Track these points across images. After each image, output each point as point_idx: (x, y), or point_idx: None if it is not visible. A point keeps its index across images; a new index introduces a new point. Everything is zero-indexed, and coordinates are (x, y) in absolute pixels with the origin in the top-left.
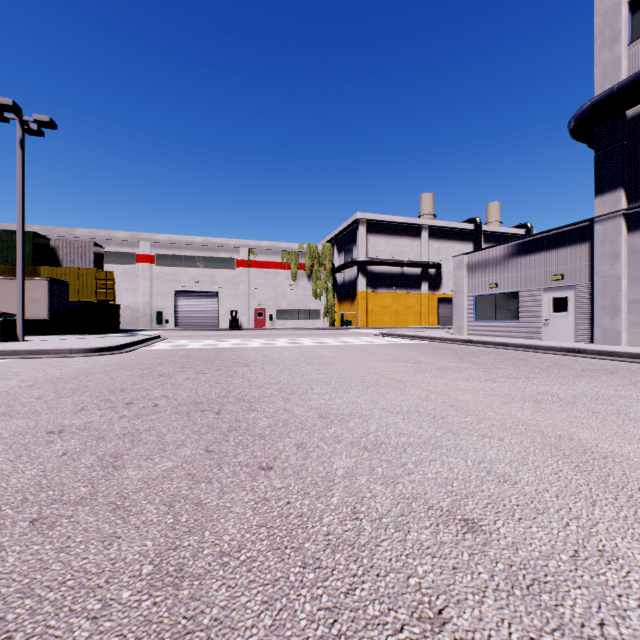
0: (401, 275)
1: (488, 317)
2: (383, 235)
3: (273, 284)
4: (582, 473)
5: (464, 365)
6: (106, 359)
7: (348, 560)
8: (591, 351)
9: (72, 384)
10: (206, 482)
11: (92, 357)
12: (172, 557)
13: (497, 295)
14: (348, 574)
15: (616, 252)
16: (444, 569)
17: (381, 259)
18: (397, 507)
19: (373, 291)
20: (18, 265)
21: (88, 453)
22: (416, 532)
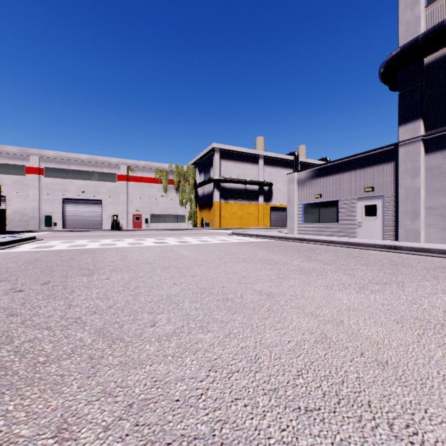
0: (245, 190)
1: (314, 220)
2: (232, 161)
3: (148, 195)
4: None
5: (318, 265)
6: None
7: None
8: (406, 248)
9: None
10: None
11: None
12: None
13: (321, 203)
14: None
15: (416, 169)
16: None
17: (231, 178)
18: None
19: (225, 201)
20: None
21: None
22: None
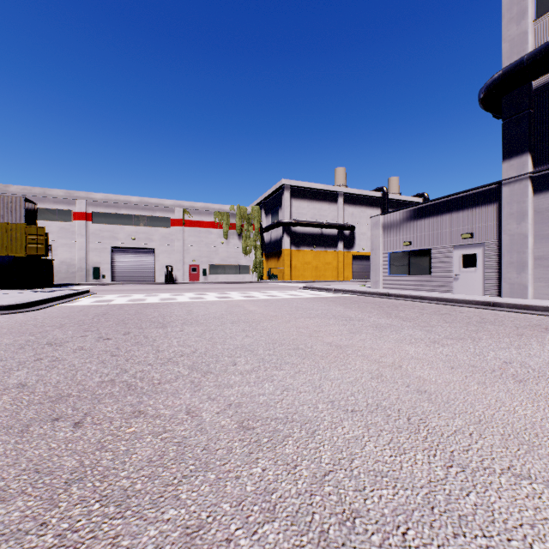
0: (321, 235)
1: (402, 272)
2: (305, 200)
3: (206, 242)
4: None
5: (397, 322)
6: (3, 319)
7: None
8: (507, 305)
9: None
10: None
11: None
12: None
13: (410, 252)
14: None
15: (523, 212)
16: None
17: (303, 221)
18: None
19: (296, 249)
20: None
21: None
22: None
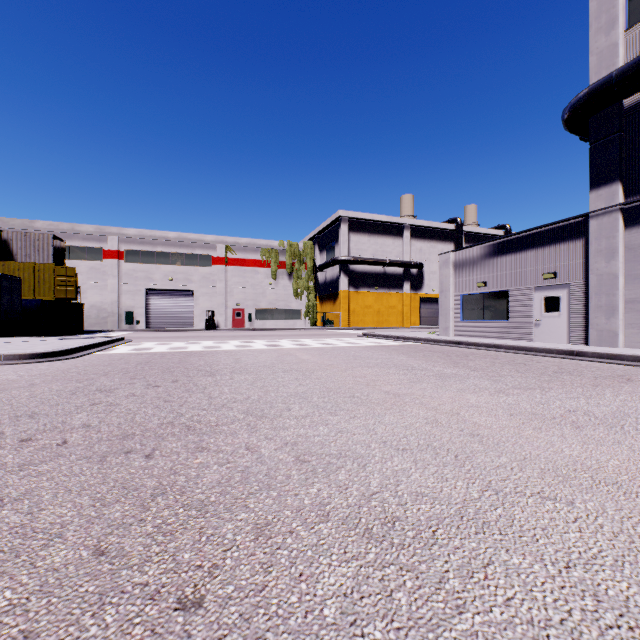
0: (383, 274)
1: (476, 317)
2: (365, 234)
3: (252, 283)
4: None
5: (463, 371)
6: (44, 367)
7: None
8: (592, 354)
9: None
10: None
11: (28, 364)
12: None
13: (485, 294)
14: None
15: (613, 249)
16: None
17: (363, 258)
18: None
19: (355, 291)
20: None
21: None
22: None
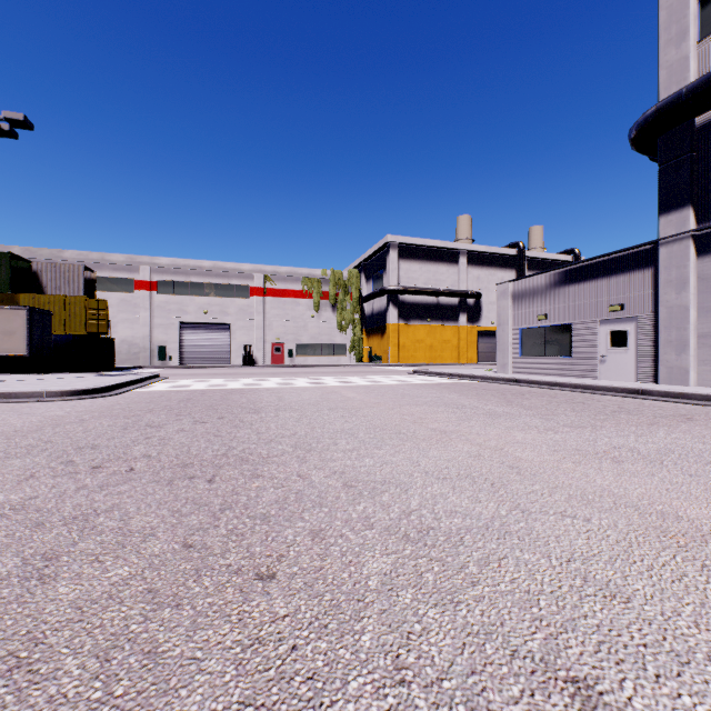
0: (436, 305)
1: (536, 353)
2: (416, 261)
3: (293, 315)
4: None
5: (516, 410)
6: (87, 404)
7: None
8: (658, 392)
9: (31, 439)
10: (172, 606)
11: (71, 401)
12: None
13: (547, 328)
14: None
15: (684, 279)
16: None
17: (414, 287)
18: (463, 654)
19: (405, 323)
20: None
21: (11, 552)
22: None
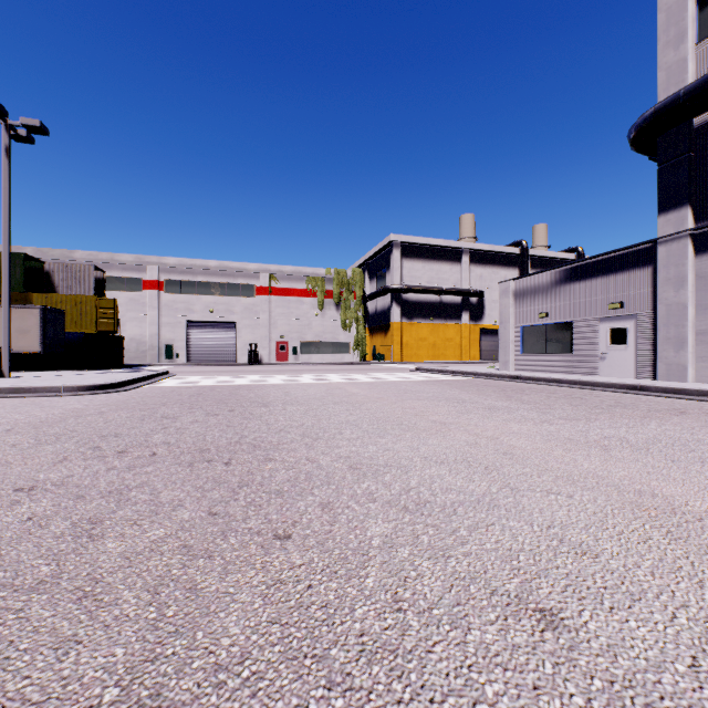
0: (439, 304)
1: (537, 350)
2: (419, 259)
3: (297, 314)
4: (677, 541)
5: (514, 404)
6: (103, 398)
7: (390, 676)
8: (655, 388)
9: (58, 428)
10: (205, 557)
11: (87, 396)
12: (148, 674)
13: (548, 326)
14: (390, 699)
15: (682, 277)
16: (522, 689)
17: (417, 286)
18: (451, 592)
19: (408, 322)
20: (3, 290)
21: (60, 517)
22: (479, 630)
